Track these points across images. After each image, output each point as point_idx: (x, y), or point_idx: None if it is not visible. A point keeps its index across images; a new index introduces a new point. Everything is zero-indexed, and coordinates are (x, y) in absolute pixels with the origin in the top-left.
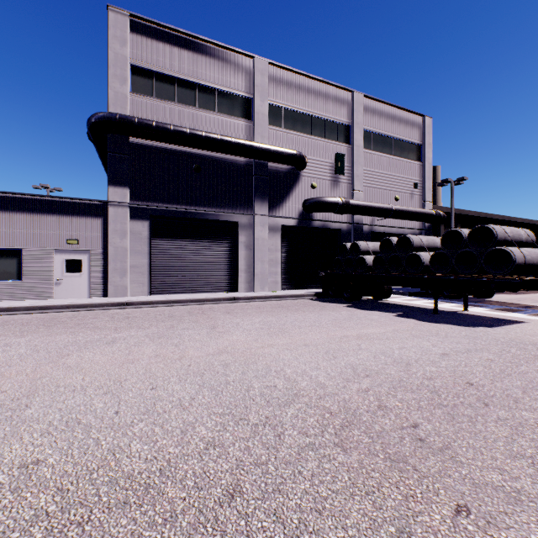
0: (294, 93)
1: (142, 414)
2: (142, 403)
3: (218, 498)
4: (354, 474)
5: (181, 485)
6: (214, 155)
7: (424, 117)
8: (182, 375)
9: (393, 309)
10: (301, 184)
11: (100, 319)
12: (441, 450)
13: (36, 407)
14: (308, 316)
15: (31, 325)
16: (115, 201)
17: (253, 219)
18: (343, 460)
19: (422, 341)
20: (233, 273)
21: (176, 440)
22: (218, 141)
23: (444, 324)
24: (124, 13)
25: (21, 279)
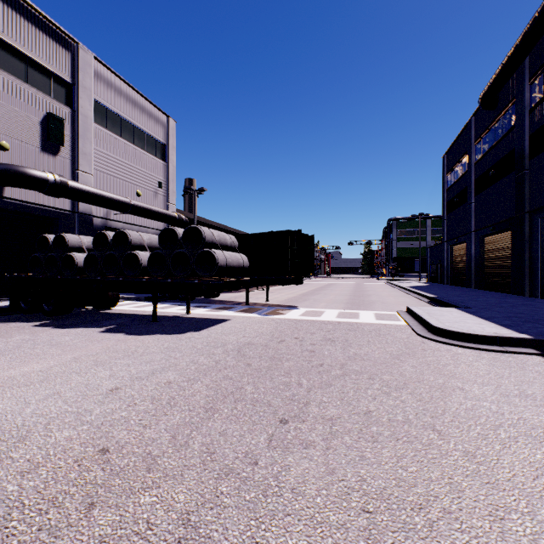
0: None
1: None
2: None
3: None
4: None
5: None
6: None
7: (168, 117)
8: None
9: (109, 322)
10: None
11: None
12: None
13: None
14: None
15: None
16: None
17: None
18: None
19: (100, 371)
20: None
21: None
22: None
23: (154, 335)
24: None
25: None
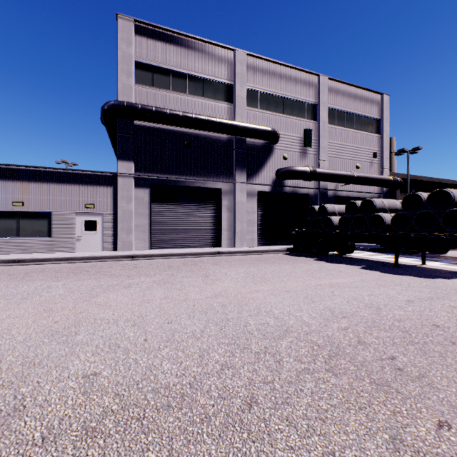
0: (268, 79)
1: (165, 341)
2: (163, 333)
3: (239, 406)
4: (346, 393)
5: (208, 395)
6: (202, 133)
7: (382, 95)
8: (190, 313)
9: (358, 263)
10: (274, 156)
11: (114, 268)
12: (418, 378)
13: (83, 334)
14: (284, 268)
15: (62, 272)
16: (123, 173)
17: (234, 186)
18: (335, 382)
19: (388, 290)
20: (217, 232)
21: (197, 362)
22: (205, 121)
23: (405, 276)
24: (130, 19)
25: (51, 236)
